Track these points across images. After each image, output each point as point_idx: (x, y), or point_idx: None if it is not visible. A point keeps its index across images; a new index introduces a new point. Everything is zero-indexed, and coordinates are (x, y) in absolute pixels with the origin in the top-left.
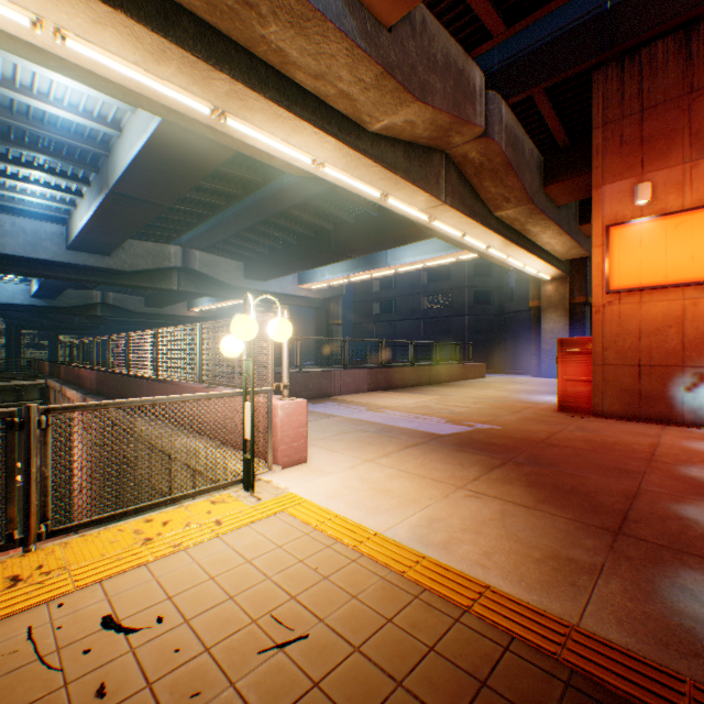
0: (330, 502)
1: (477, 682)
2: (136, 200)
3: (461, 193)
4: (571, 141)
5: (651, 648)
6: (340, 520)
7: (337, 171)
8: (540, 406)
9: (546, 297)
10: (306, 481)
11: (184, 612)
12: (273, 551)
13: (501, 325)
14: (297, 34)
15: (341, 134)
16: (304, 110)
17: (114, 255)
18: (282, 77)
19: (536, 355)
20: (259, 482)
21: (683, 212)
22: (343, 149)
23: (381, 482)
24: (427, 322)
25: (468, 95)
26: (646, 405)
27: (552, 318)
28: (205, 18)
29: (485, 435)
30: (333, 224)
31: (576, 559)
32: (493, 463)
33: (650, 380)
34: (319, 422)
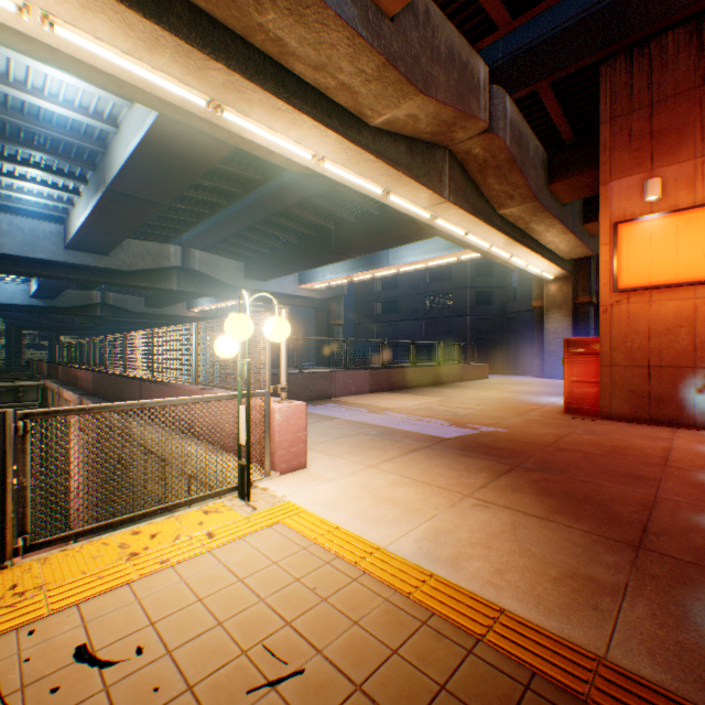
0: (330, 512)
1: None
2: (134, 198)
3: (464, 190)
4: (576, 137)
5: (691, 687)
6: (340, 533)
7: (337, 166)
8: (546, 408)
9: (549, 297)
10: (305, 488)
11: (167, 641)
12: (267, 568)
13: (503, 325)
14: (296, 22)
15: (342, 128)
16: (303, 103)
17: (113, 255)
18: (280, 68)
19: (539, 356)
20: (255, 489)
21: (695, 209)
22: (344, 143)
23: (383, 489)
24: (428, 323)
25: (472, 88)
26: (655, 407)
27: (556, 318)
28: (200, 4)
29: (491, 438)
30: (334, 224)
31: (597, 578)
32: (500, 469)
33: (660, 381)
34: (319, 425)
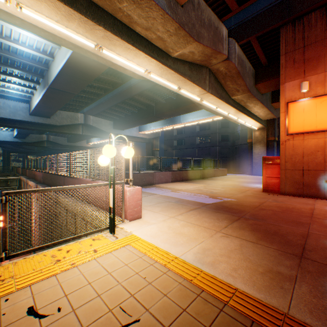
0: (153, 239)
1: None
2: (61, 91)
3: (216, 87)
4: (268, 62)
5: None
6: (158, 250)
7: (156, 76)
8: (254, 189)
9: (255, 137)
10: (141, 228)
11: (72, 304)
12: (122, 267)
13: (233, 150)
14: (137, 7)
15: (158, 58)
16: (140, 45)
17: (52, 118)
18: (129, 29)
19: (250, 165)
20: (117, 228)
21: (325, 95)
22: (159, 65)
23: (178, 228)
24: (199, 149)
25: (219, 39)
26: (306, 189)
27: (258, 147)
28: None
29: (229, 204)
30: (155, 103)
31: (282, 272)
32: (234, 218)
33: (308, 177)
34: (148, 197)
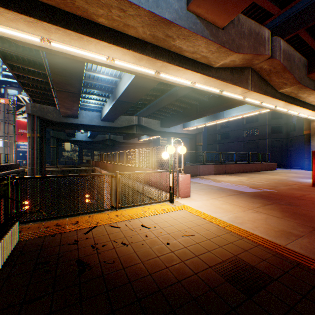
0: (199, 208)
1: (244, 250)
2: (124, 102)
3: (259, 84)
4: None
5: (309, 254)
6: (203, 213)
7: (200, 84)
8: (303, 184)
9: (313, 128)
10: (190, 202)
11: (160, 226)
12: (182, 218)
13: (287, 143)
14: (186, 41)
15: (202, 71)
16: (187, 66)
17: (115, 122)
18: (179, 56)
19: (307, 159)
20: (174, 201)
21: None
22: (203, 76)
23: (218, 205)
24: (245, 143)
25: (261, 42)
26: None
27: None
28: (154, 44)
29: (267, 193)
30: (198, 102)
31: (292, 232)
32: (267, 203)
33: None
34: (193, 185)
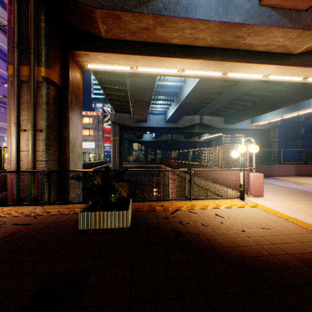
0: (274, 208)
1: None
2: (188, 104)
3: None
4: None
5: None
6: (279, 212)
7: (275, 76)
8: None
9: None
10: (263, 201)
11: (233, 217)
12: (254, 214)
13: None
14: (257, 37)
15: (278, 62)
16: (259, 60)
17: (177, 122)
18: (249, 52)
19: None
20: (244, 199)
21: None
22: (279, 67)
23: (298, 207)
24: None
25: None
26: None
27: None
28: (222, 47)
29: None
30: (272, 92)
31: None
32: None
33: None
34: (266, 186)
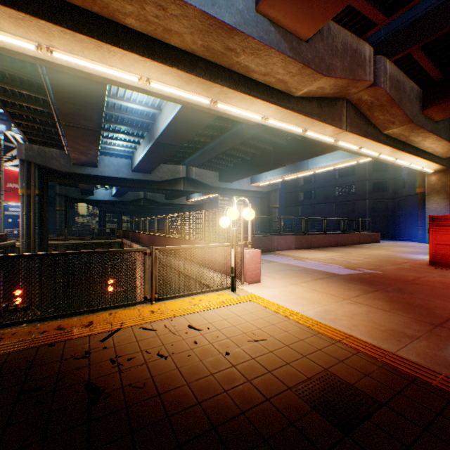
0: (273, 299)
1: (338, 360)
2: (166, 145)
3: (357, 122)
4: (444, 76)
5: (430, 364)
6: (279, 306)
7: (275, 121)
8: (416, 261)
9: (430, 185)
10: (260, 290)
11: (216, 327)
12: (248, 313)
13: (394, 205)
14: (254, 57)
15: (278, 102)
16: (257, 93)
17: (153, 173)
18: (246, 78)
19: (421, 227)
20: (237, 289)
21: None
22: (279, 109)
23: (300, 293)
24: (337, 205)
25: (359, 63)
26: None
27: (435, 200)
28: (209, 59)
29: (369, 275)
30: (272, 146)
31: (405, 332)
32: (369, 290)
33: None
34: (265, 264)
